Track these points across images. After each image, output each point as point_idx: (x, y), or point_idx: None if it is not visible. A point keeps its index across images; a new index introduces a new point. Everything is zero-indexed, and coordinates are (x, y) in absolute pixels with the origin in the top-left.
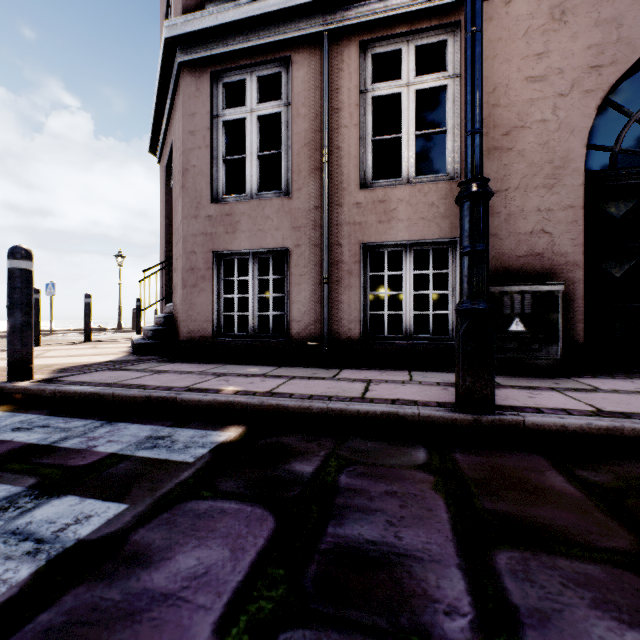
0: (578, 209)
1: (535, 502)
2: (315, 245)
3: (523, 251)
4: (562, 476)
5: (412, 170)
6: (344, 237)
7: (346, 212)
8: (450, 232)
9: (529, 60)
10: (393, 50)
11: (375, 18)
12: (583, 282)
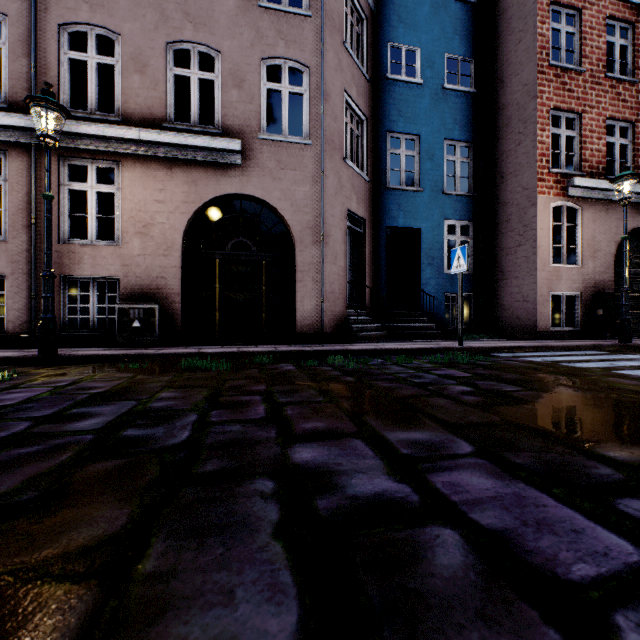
0: (179, 268)
1: (19, 369)
2: (27, 274)
3: (154, 286)
4: (46, 366)
5: (95, 236)
6: None
7: None
8: (115, 273)
9: (156, 191)
10: (83, 165)
11: (68, 146)
12: (181, 303)
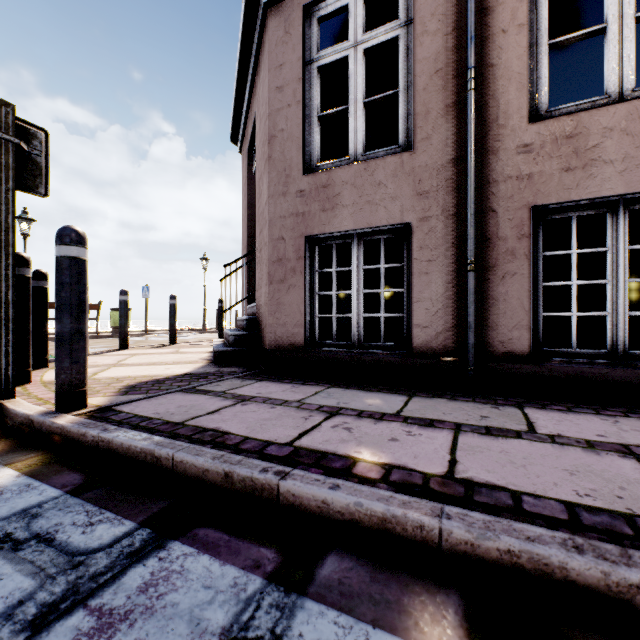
0: None
1: None
2: (452, 216)
3: None
4: None
5: (629, 78)
6: (501, 200)
7: (504, 161)
8: None
9: None
10: None
11: None
12: None
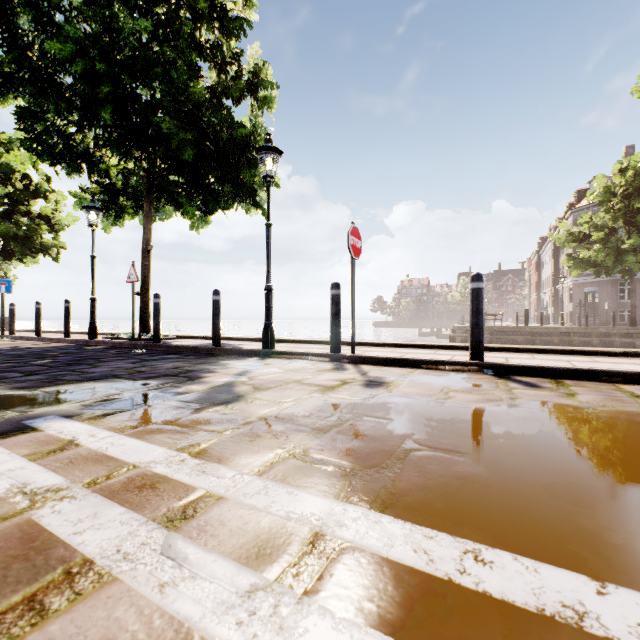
0: None
1: None
2: None
3: None
4: None
5: None
6: None
7: None
8: None
9: None
10: None
11: None
12: None
